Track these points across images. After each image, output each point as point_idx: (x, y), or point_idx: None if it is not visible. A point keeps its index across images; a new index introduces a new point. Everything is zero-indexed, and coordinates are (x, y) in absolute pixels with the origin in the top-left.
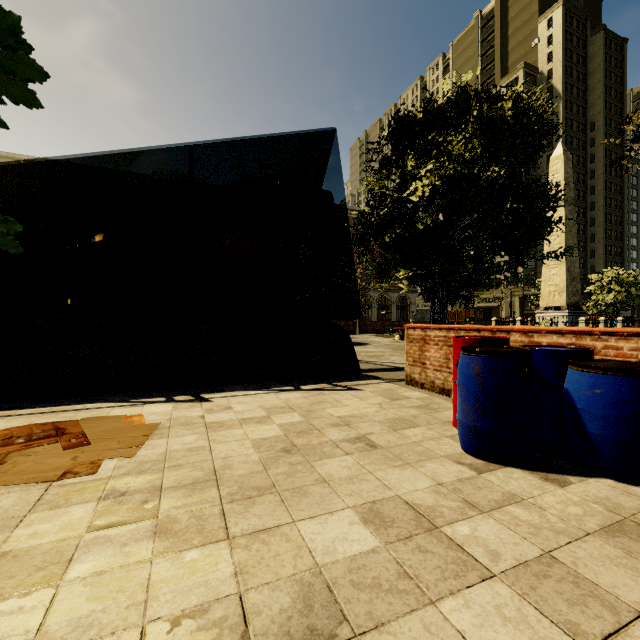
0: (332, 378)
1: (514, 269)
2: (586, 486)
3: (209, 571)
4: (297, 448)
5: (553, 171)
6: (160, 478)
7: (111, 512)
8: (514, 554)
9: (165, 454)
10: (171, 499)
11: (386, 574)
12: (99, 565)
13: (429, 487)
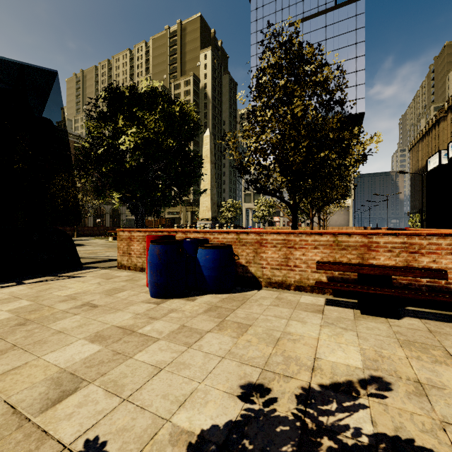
0: (55, 272)
1: (182, 198)
2: (202, 298)
3: None
4: (31, 321)
5: (205, 143)
6: None
7: None
8: (169, 330)
9: None
10: None
11: (107, 357)
12: None
13: (131, 317)
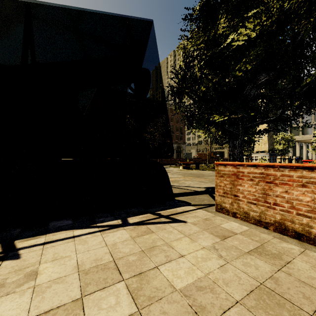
0: (153, 205)
1: (302, 117)
2: None
3: None
4: None
5: None
6: None
7: None
8: None
9: None
10: None
11: None
12: None
13: None
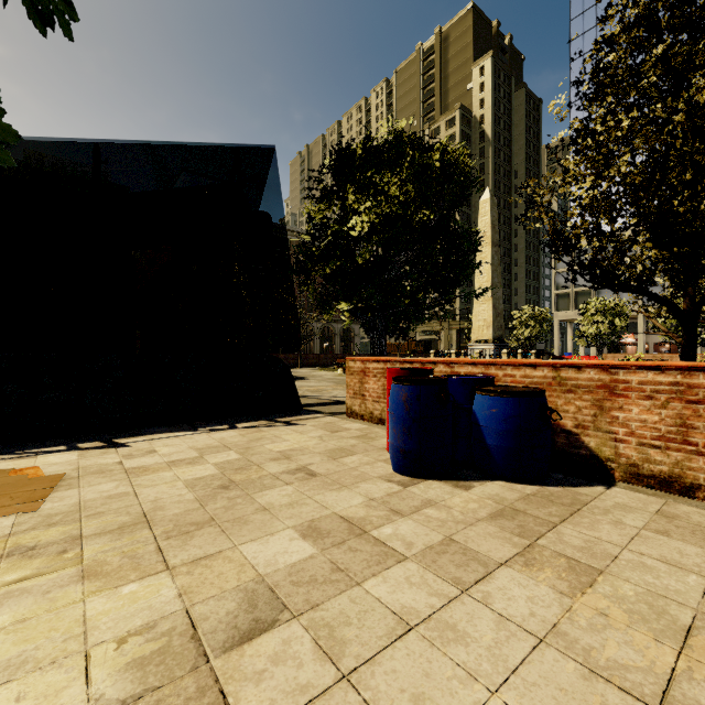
0: (271, 414)
1: (443, 306)
2: (484, 488)
3: (151, 598)
4: (236, 484)
5: (482, 213)
6: (77, 528)
7: (21, 567)
8: (424, 542)
9: (79, 504)
10: (96, 545)
11: (322, 571)
12: (20, 614)
13: (362, 503)
